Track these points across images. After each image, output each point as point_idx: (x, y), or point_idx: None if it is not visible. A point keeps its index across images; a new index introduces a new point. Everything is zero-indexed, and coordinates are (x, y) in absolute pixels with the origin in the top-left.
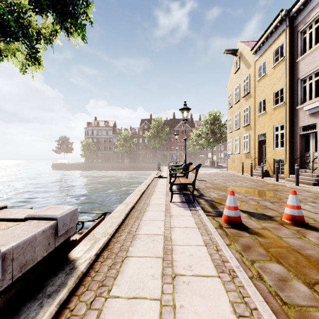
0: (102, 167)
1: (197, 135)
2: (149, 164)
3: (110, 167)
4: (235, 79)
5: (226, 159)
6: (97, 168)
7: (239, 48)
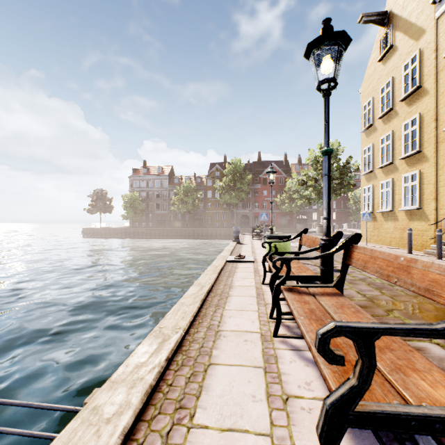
0: (153, 234)
1: (300, 182)
2: (222, 230)
3: (164, 234)
4: (380, 71)
5: (340, 222)
6: (145, 235)
7: (392, 8)
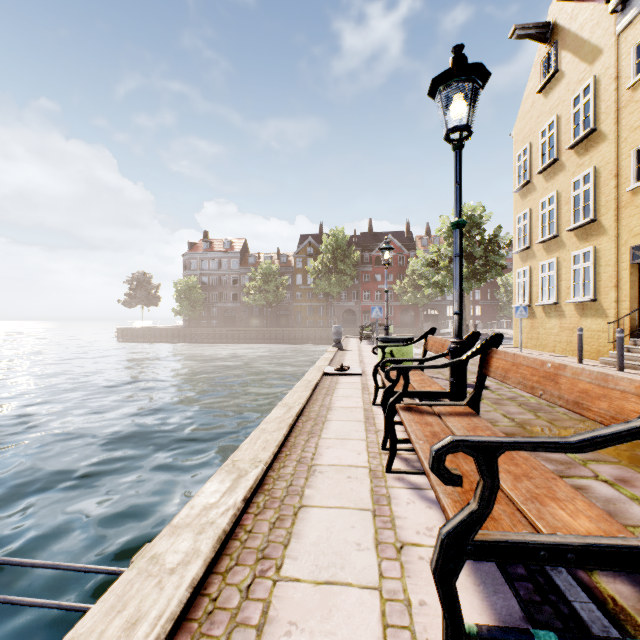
0: (218, 337)
1: (428, 263)
2: (317, 331)
3: (234, 337)
4: (541, 106)
5: (486, 320)
6: (207, 338)
7: (557, 18)
